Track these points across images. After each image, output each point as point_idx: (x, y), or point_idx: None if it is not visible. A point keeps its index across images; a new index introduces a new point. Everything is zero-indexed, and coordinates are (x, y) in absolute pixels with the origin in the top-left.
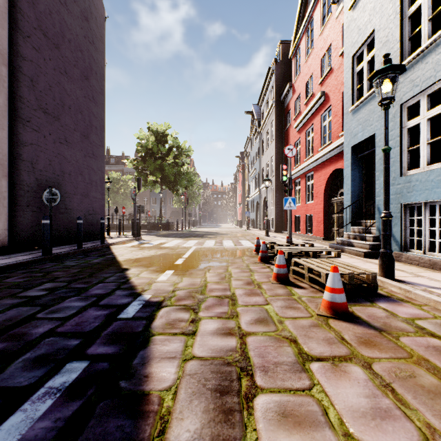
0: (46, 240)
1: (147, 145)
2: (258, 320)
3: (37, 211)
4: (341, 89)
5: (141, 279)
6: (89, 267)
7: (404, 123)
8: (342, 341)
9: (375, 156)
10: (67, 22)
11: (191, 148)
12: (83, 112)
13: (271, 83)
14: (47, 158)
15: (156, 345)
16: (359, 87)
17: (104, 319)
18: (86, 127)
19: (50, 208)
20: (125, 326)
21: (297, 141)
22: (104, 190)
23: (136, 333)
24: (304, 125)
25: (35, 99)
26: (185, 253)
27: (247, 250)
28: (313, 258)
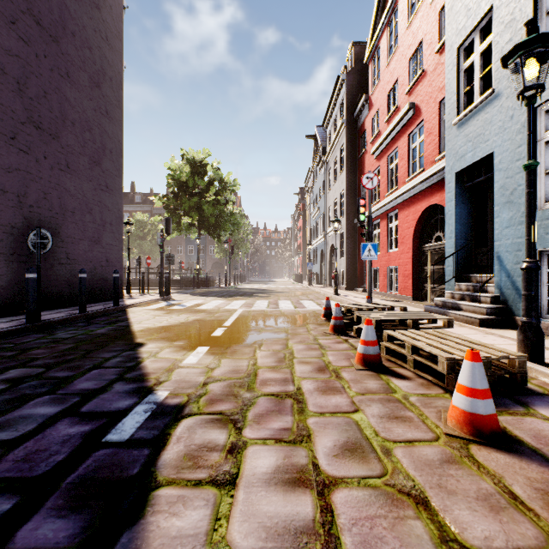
0: (31, 301)
1: (180, 178)
2: (345, 446)
3: (26, 261)
4: (438, 97)
5: (159, 361)
6: (87, 341)
7: (539, 135)
8: (516, 503)
9: (494, 184)
10: (69, 8)
11: (237, 181)
12: (93, 130)
13: (341, 96)
14: (40, 190)
15: (157, 515)
16: (467, 91)
17: (78, 445)
18: (97, 150)
19: (38, 257)
20: (110, 463)
21: (375, 171)
22: (122, 234)
23: (125, 480)
24: (386, 148)
25: (23, 109)
26: (227, 320)
27: (312, 314)
28: (412, 328)
